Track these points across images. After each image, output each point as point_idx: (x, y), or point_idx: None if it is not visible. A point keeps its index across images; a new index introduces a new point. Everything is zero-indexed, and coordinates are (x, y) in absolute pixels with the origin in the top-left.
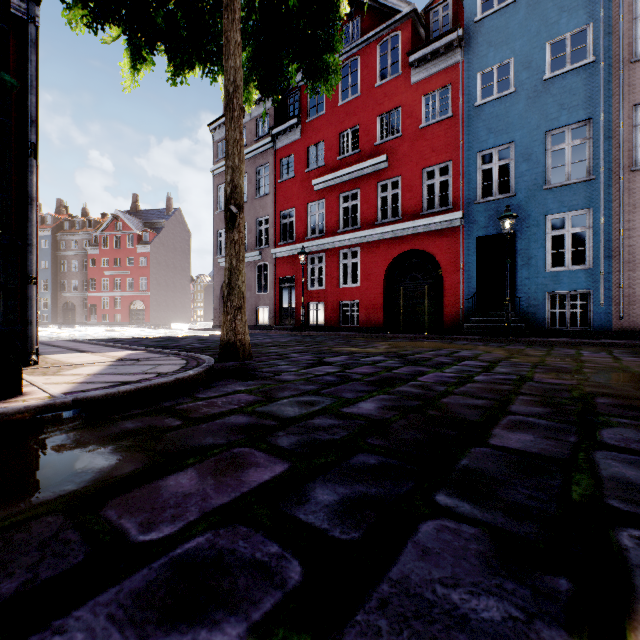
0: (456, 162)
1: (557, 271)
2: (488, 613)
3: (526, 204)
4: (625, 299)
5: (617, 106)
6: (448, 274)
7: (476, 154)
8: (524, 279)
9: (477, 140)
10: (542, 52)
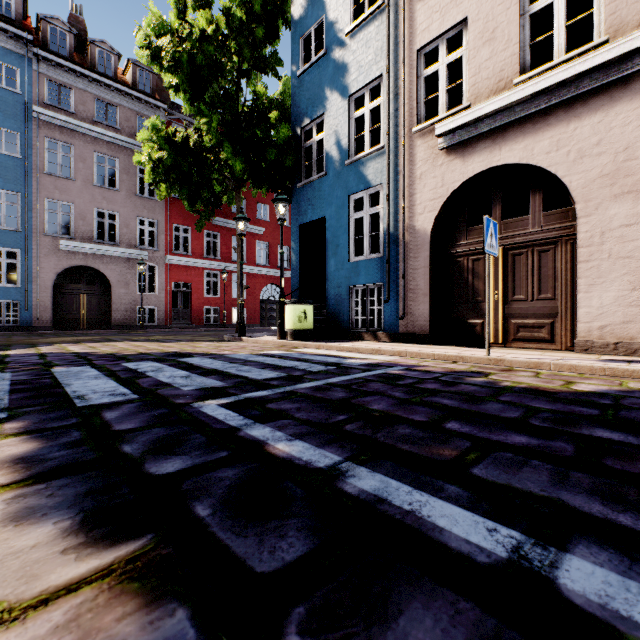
0: None
1: None
2: None
3: None
4: (41, 308)
5: (37, 194)
6: None
7: None
8: None
9: None
10: None
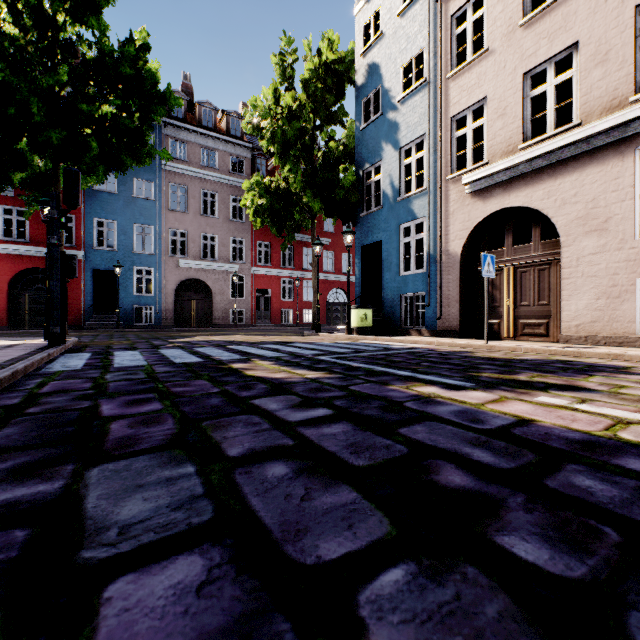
0: (79, 218)
1: (140, 295)
2: (174, 339)
3: (124, 258)
4: (167, 311)
5: (164, 226)
6: (73, 289)
7: (94, 219)
8: (123, 298)
9: (95, 210)
10: (132, 181)
